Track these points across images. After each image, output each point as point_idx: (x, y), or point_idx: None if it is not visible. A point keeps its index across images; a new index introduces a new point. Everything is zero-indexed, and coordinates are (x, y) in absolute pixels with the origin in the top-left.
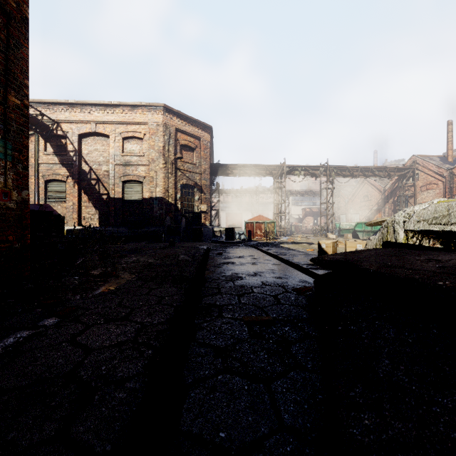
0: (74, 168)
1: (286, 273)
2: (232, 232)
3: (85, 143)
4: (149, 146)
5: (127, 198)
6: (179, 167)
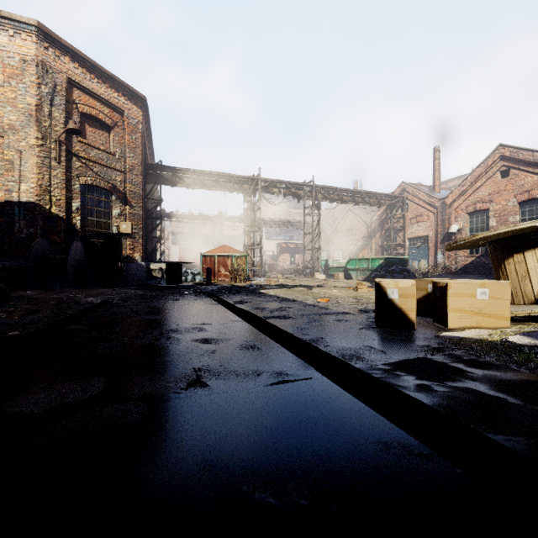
0: None
1: None
2: (178, 270)
3: None
4: (4, 99)
5: None
6: (78, 152)
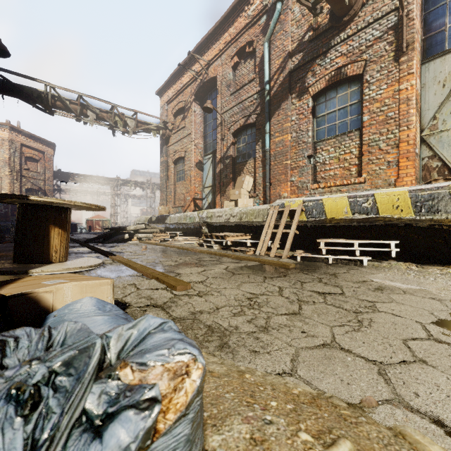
0: None
1: None
2: (76, 227)
3: None
4: None
5: None
6: (25, 174)
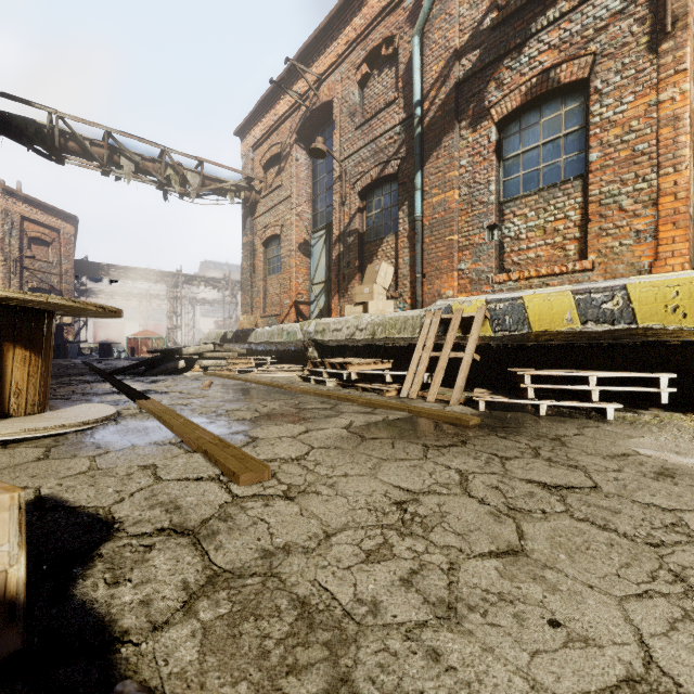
0: None
1: None
2: (109, 349)
3: None
4: None
5: None
6: (28, 265)
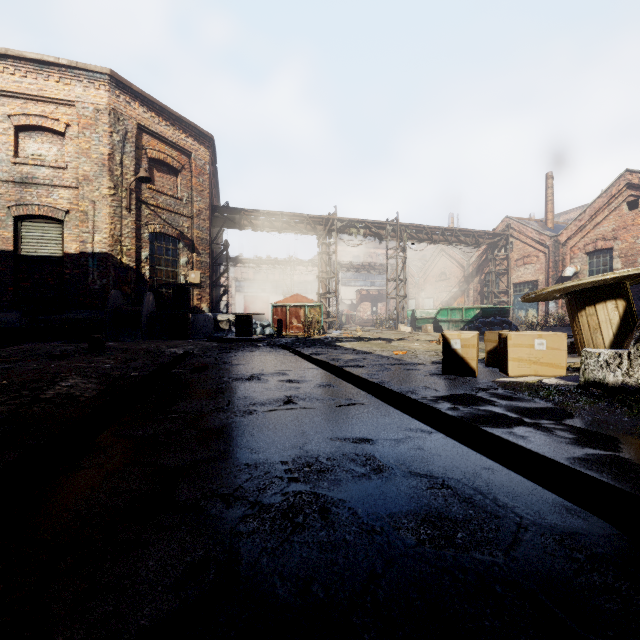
0: None
1: (425, 463)
2: (248, 322)
3: None
4: (79, 150)
5: (26, 252)
6: (147, 199)
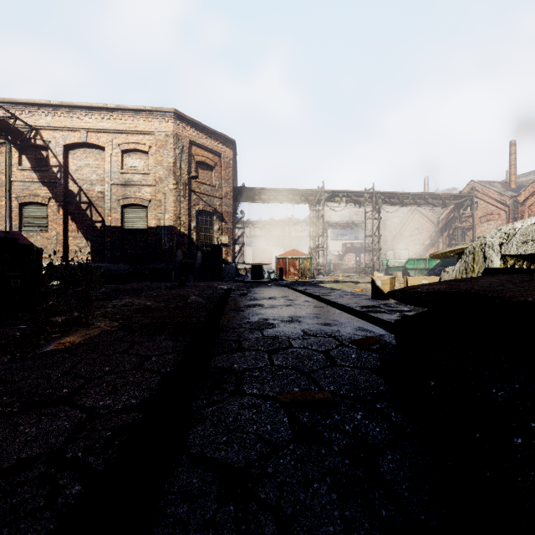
0: (58, 188)
1: (334, 318)
2: (260, 270)
3: (72, 156)
4: (156, 162)
5: (127, 227)
6: (195, 188)
